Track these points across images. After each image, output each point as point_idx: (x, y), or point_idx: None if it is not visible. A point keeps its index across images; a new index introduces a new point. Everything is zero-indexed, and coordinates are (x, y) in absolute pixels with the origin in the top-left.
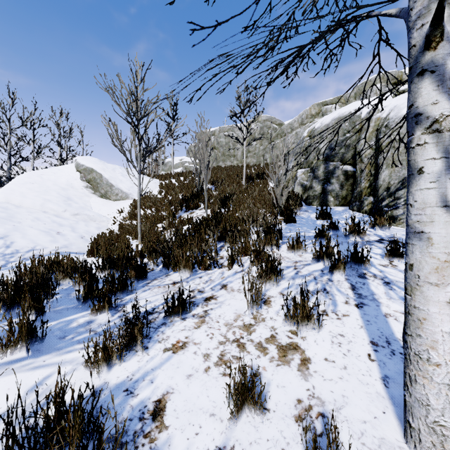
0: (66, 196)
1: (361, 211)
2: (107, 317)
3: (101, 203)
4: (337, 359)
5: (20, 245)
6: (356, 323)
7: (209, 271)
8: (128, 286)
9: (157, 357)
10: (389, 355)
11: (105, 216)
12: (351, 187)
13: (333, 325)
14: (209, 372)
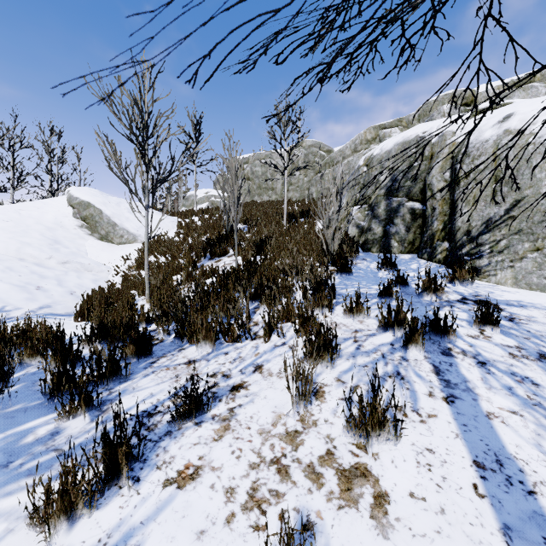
0: (52, 238)
1: (434, 261)
2: (84, 423)
3: (100, 247)
4: (429, 495)
5: None
6: (449, 428)
7: (238, 343)
8: (121, 370)
9: (151, 498)
10: (505, 486)
11: (105, 265)
12: (420, 229)
13: (416, 432)
14: (232, 524)
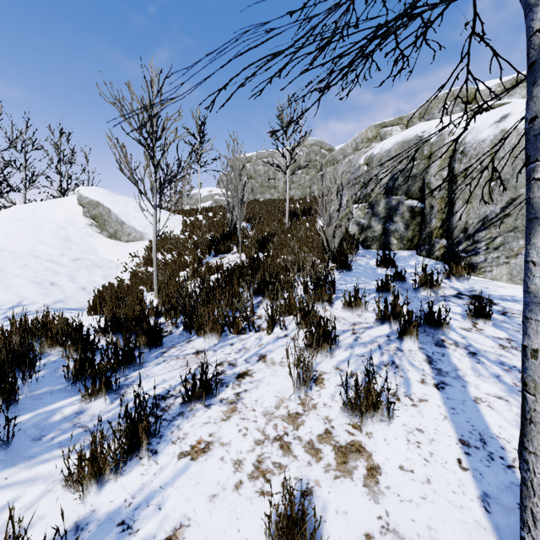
0: (64, 236)
1: (432, 257)
2: (105, 404)
3: (109, 245)
4: (417, 468)
5: (0, 300)
6: (438, 411)
7: (243, 335)
8: (136, 358)
9: (168, 467)
10: (487, 461)
11: (114, 262)
12: (419, 227)
13: (408, 414)
14: (240, 489)
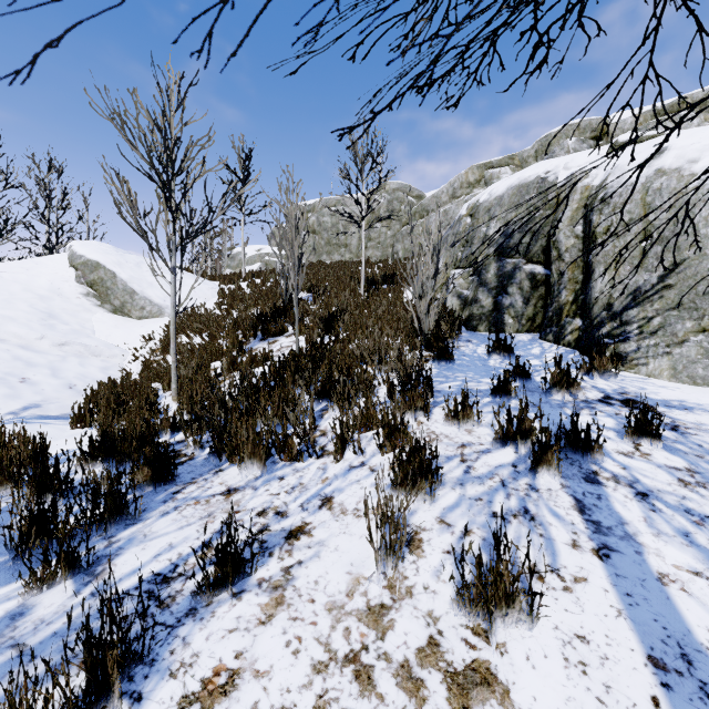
0: (46, 311)
1: (561, 343)
2: (65, 597)
3: (113, 323)
4: None
5: None
6: (606, 601)
7: (298, 463)
8: (128, 507)
9: None
10: (700, 700)
11: (119, 347)
12: (543, 301)
13: (559, 607)
14: None
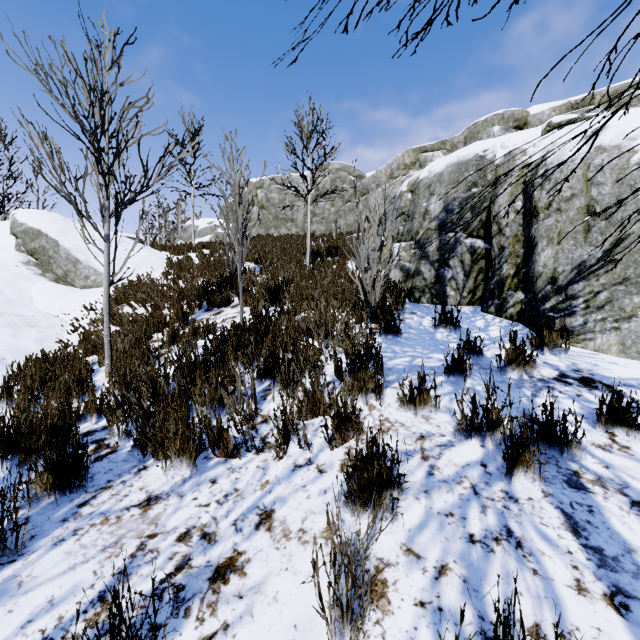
0: None
1: (504, 316)
2: None
3: (54, 293)
4: None
5: None
6: None
7: (235, 459)
8: (4, 540)
9: None
10: None
11: (59, 318)
12: (483, 274)
13: None
14: None
